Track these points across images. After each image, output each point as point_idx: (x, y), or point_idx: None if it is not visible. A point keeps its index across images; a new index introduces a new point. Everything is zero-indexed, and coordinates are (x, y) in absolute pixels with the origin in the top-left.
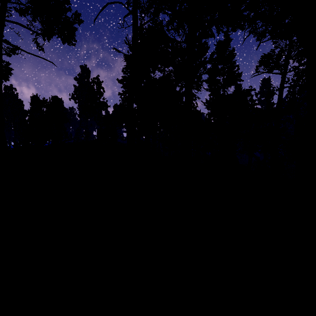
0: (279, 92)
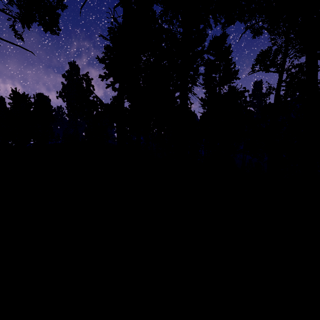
0: (276, 90)
